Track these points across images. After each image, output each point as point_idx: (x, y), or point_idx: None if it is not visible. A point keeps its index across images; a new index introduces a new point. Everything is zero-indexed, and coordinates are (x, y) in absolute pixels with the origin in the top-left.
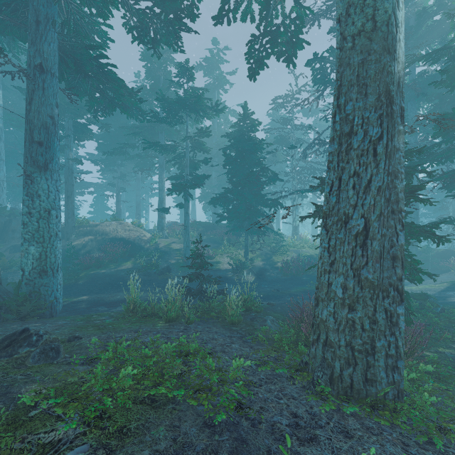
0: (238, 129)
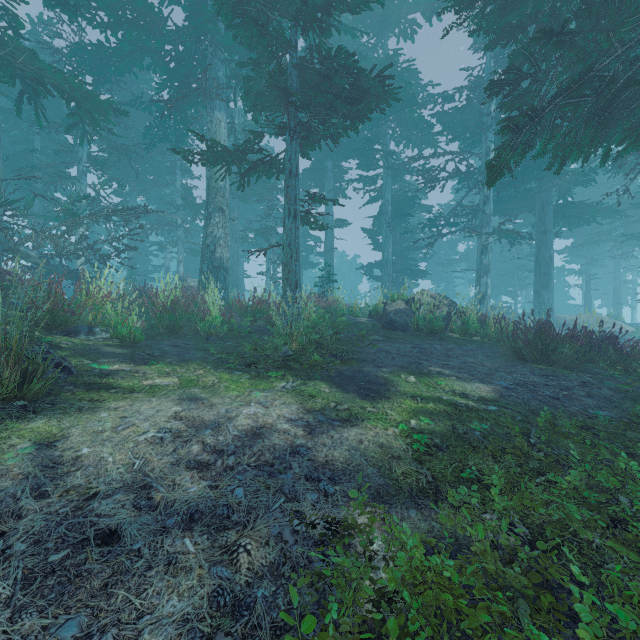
0: None
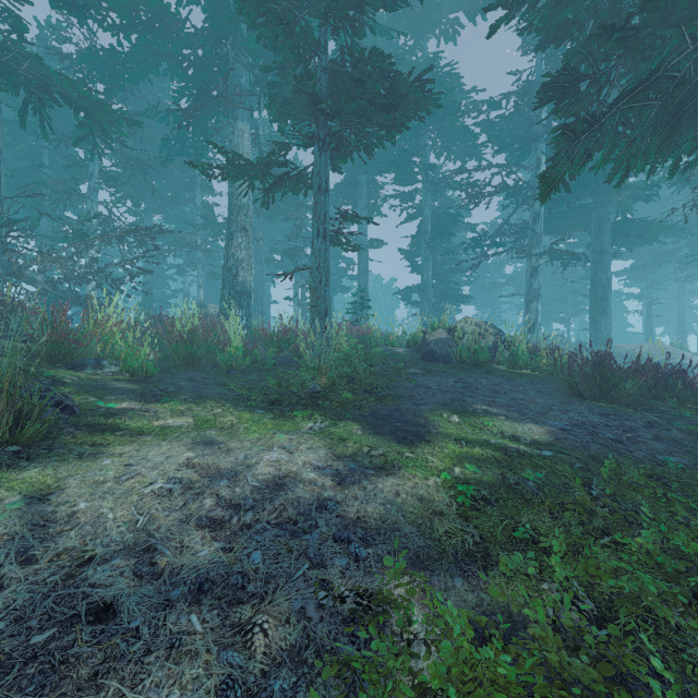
0: None
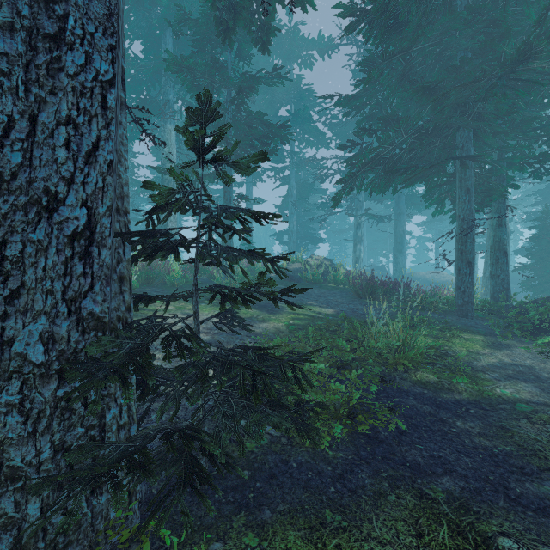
0: (545, 186)
